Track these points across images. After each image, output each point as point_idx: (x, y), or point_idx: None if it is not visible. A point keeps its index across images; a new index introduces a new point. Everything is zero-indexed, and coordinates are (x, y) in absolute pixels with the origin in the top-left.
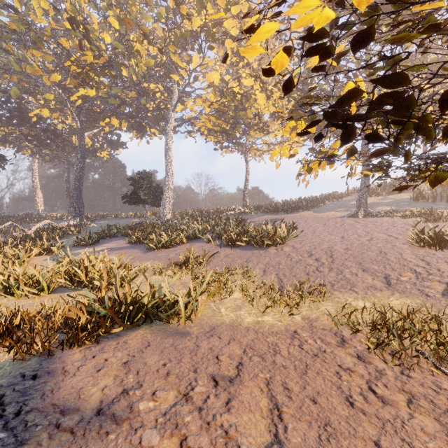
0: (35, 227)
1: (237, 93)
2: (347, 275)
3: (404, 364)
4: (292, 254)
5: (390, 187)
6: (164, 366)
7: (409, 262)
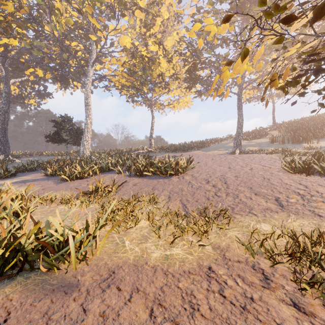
0: None
1: (145, 56)
2: (243, 199)
3: None
4: (192, 181)
5: (252, 135)
6: None
7: (290, 186)
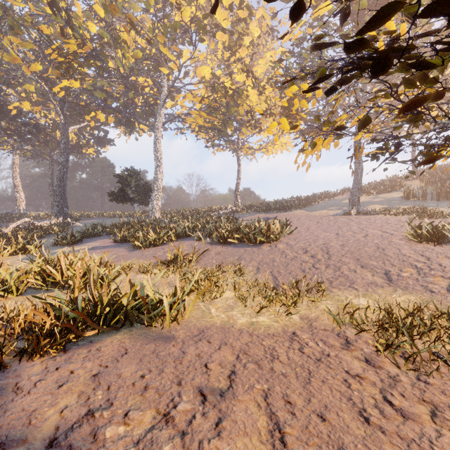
0: (12, 226)
1: (229, 88)
2: (345, 271)
3: (418, 368)
4: (286, 251)
5: (380, 187)
6: (142, 378)
7: (408, 258)
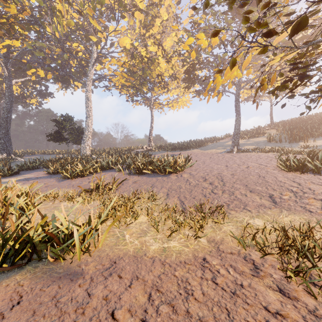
0: None
1: (144, 56)
2: (238, 195)
3: None
4: (190, 179)
5: (250, 134)
6: None
7: (284, 183)
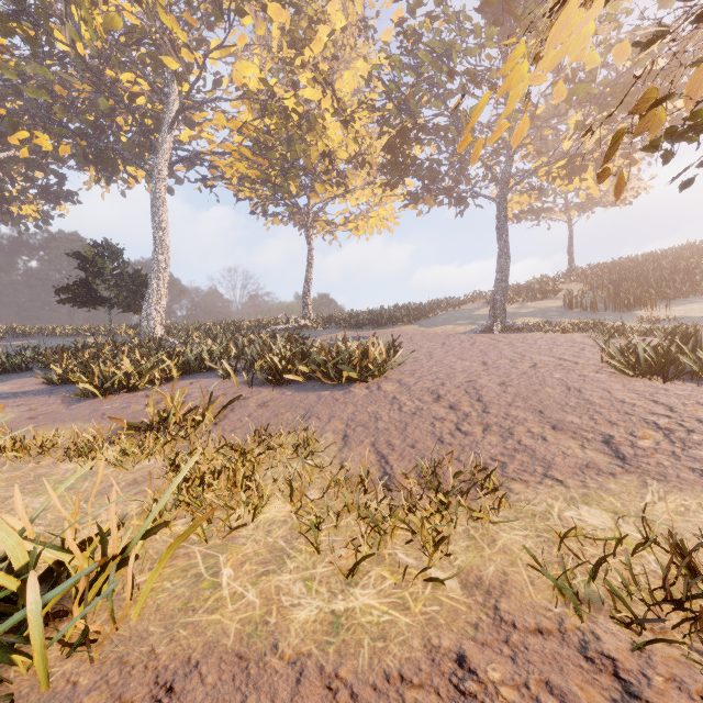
0: None
1: (292, 111)
2: (525, 439)
3: None
4: (400, 397)
5: (526, 292)
6: None
7: (633, 407)
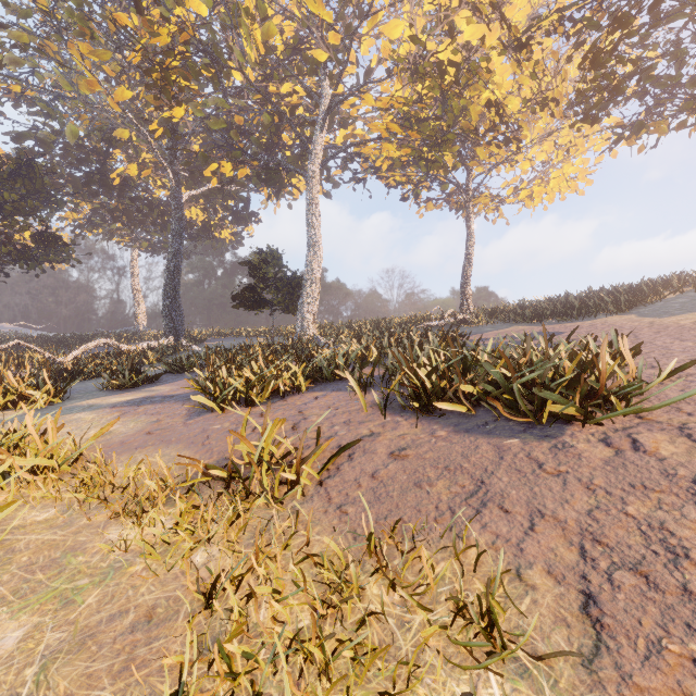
0: (78, 351)
1: (448, 64)
2: None
3: None
4: None
5: None
6: None
7: None
